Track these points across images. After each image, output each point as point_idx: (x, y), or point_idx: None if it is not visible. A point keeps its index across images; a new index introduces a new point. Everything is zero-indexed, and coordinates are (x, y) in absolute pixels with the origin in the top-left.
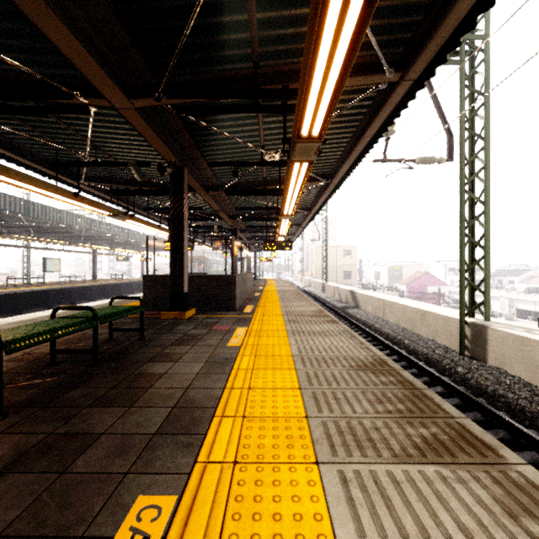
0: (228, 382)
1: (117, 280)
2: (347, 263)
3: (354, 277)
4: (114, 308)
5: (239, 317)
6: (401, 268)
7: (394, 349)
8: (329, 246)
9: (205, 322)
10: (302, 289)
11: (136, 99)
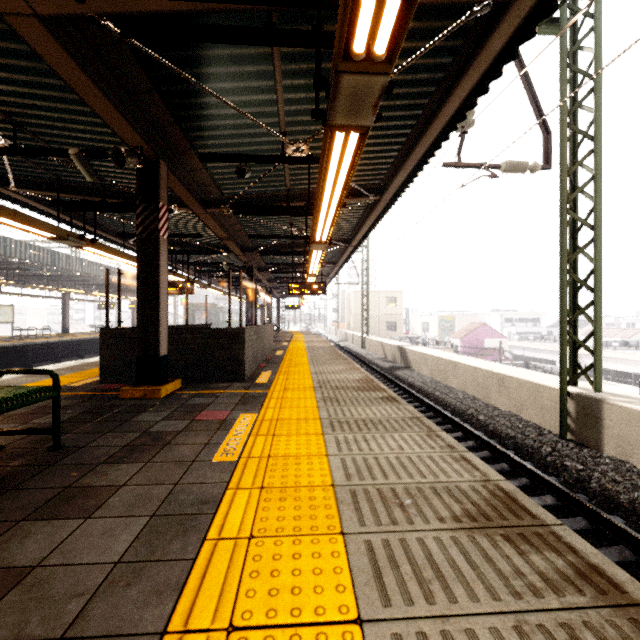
0: (182, 600)
1: (97, 333)
2: (391, 312)
3: (399, 329)
4: None
5: (247, 394)
6: (453, 318)
7: (469, 430)
8: (370, 291)
9: (190, 403)
10: (337, 344)
11: None
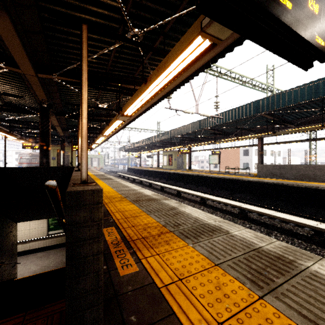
0: None
1: None
2: None
3: None
4: None
5: None
6: None
7: None
8: None
9: None
10: None
11: None
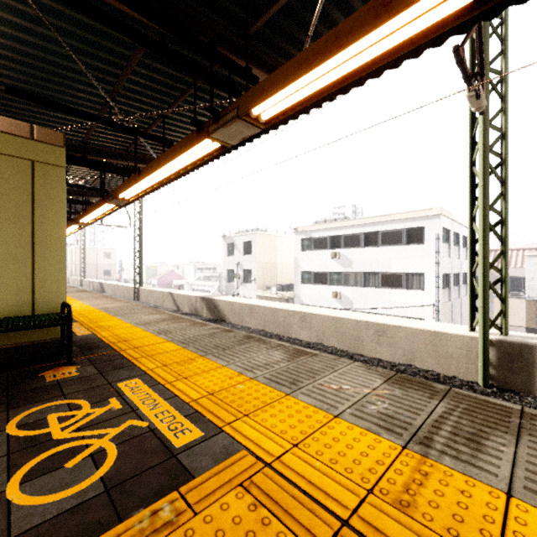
0: None
1: None
2: (107, 263)
3: (114, 275)
4: None
5: None
6: (156, 267)
7: None
8: (90, 248)
9: None
10: None
11: None
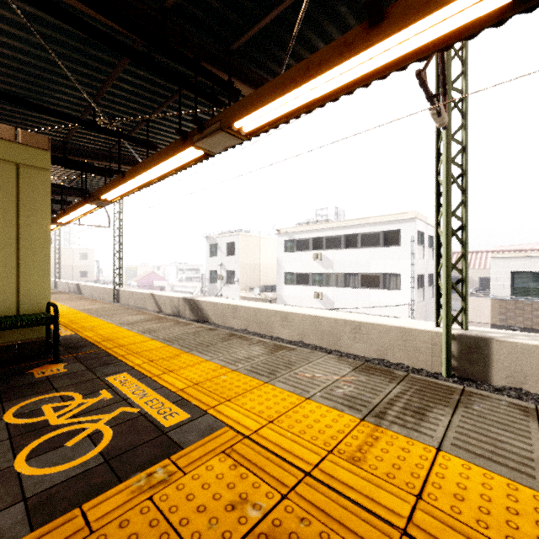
0: None
1: None
2: (84, 264)
3: (91, 276)
4: None
5: None
6: (136, 268)
7: None
8: (65, 248)
9: None
10: None
11: None
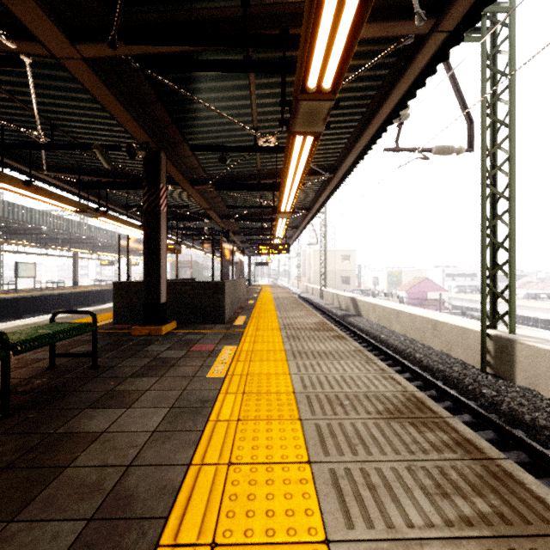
0: (198, 450)
1: (101, 286)
2: (345, 268)
3: (352, 283)
4: (50, 328)
5: (228, 332)
6: (400, 273)
7: (406, 365)
8: (327, 250)
9: (185, 339)
10: (299, 295)
11: (83, 44)
